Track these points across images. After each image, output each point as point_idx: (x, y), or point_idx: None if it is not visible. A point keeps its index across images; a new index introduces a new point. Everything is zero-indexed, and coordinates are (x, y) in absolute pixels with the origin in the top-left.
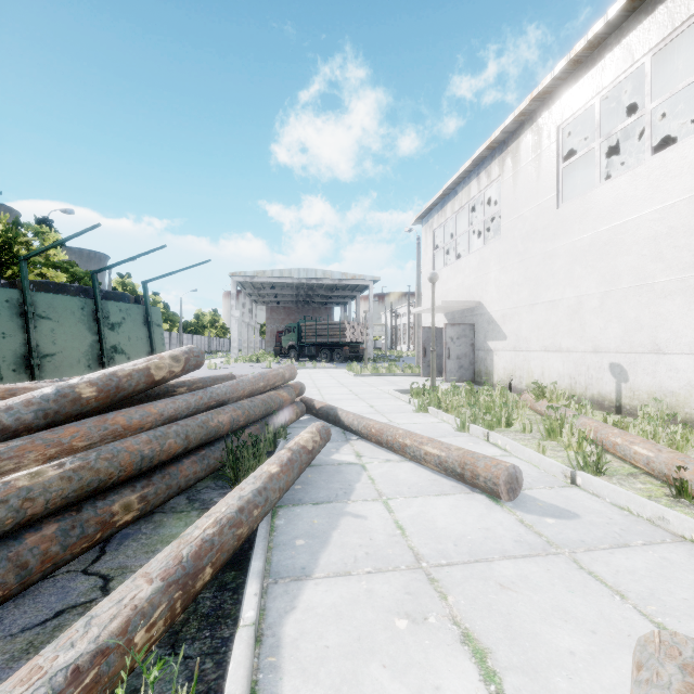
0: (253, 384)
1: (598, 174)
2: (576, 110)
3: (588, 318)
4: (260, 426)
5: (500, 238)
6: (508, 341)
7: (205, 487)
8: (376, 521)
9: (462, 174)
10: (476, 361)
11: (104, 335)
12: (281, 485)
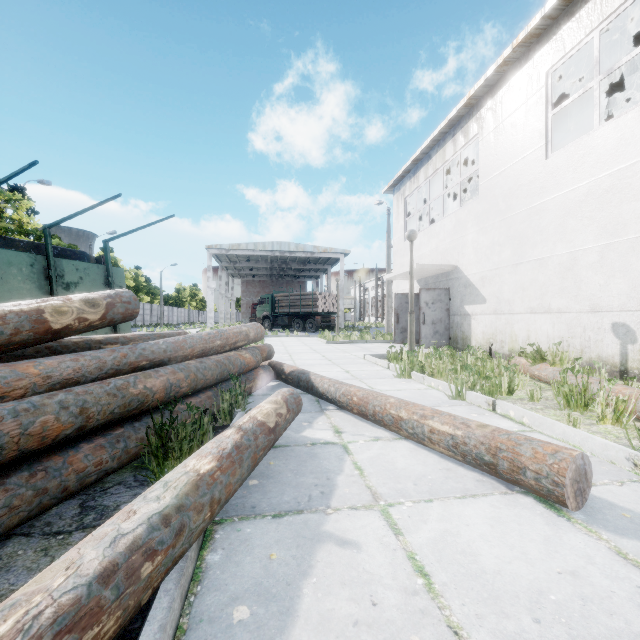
0: (206, 342)
1: (596, 115)
2: (569, 49)
3: (584, 274)
4: (214, 394)
5: (478, 198)
6: (487, 304)
7: (117, 483)
8: (377, 554)
9: (437, 136)
10: (452, 326)
11: (57, 295)
12: (215, 494)
